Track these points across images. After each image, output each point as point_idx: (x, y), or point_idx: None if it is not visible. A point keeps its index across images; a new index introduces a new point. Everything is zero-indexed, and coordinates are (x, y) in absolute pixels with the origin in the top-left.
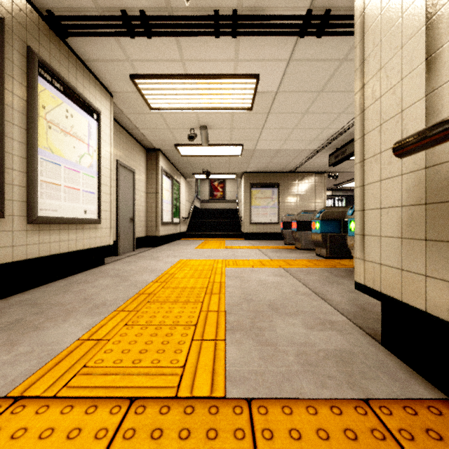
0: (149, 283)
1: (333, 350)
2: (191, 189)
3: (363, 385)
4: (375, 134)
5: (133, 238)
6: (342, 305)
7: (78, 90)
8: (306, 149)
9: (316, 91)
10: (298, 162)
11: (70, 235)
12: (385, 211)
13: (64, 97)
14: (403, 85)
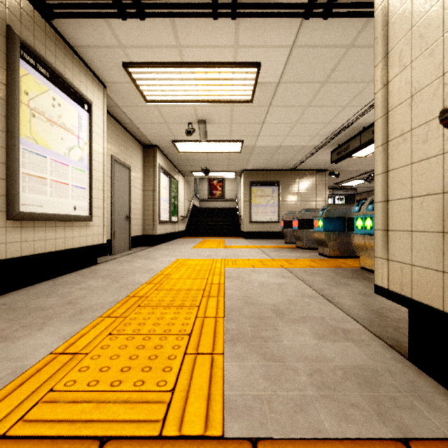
0: (141, 285)
1: (352, 367)
2: (189, 188)
3: (396, 417)
4: (404, 108)
5: (129, 237)
6: (354, 310)
7: (66, 77)
8: (308, 146)
9: (319, 82)
10: (299, 159)
11: (58, 233)
12: (418, 200)
13: (51, 84)
14: (445, 42)
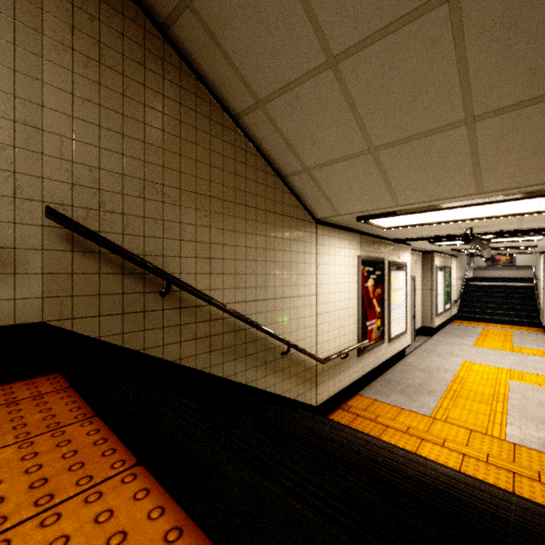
0: (449, 383)
1: None
2: (461, 263)
3: None
4: None
5: (414, 331)
6: None
7: (399, 261)
8: None
9: None
10: None
11: (397, 343)
12: None
13: (396, 272)
14: None
